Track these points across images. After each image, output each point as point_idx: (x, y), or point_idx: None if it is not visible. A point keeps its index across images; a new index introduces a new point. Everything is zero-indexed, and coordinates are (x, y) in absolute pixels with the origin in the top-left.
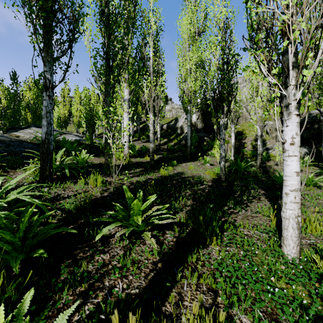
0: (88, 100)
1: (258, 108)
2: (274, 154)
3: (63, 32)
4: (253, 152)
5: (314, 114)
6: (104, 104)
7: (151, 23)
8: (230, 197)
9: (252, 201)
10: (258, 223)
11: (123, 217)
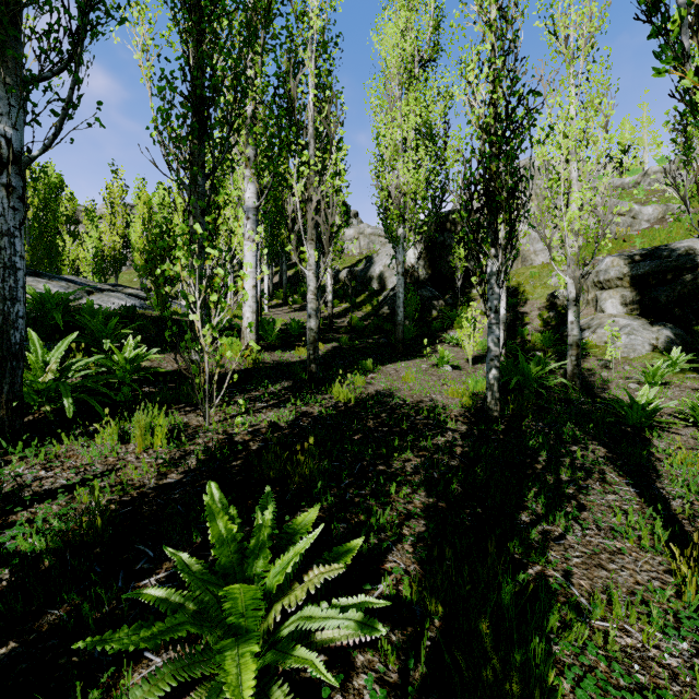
0: (167, 212)
1: (571, 233)
2: (596, 340)
3: (50, 1)
4: (546, 336)
5: (680, 251)
6: (188, 217)
7: (309, 15)
8: (525, 472)
9: (591, 489)
10: (638, 582)
11: (202, 609)
